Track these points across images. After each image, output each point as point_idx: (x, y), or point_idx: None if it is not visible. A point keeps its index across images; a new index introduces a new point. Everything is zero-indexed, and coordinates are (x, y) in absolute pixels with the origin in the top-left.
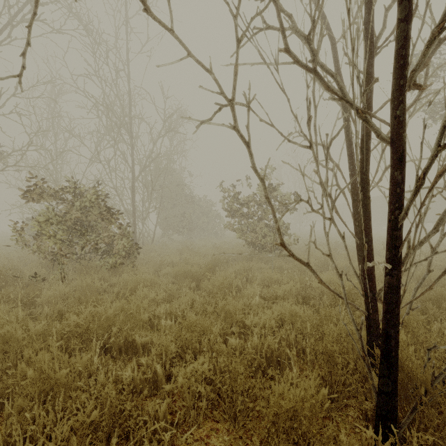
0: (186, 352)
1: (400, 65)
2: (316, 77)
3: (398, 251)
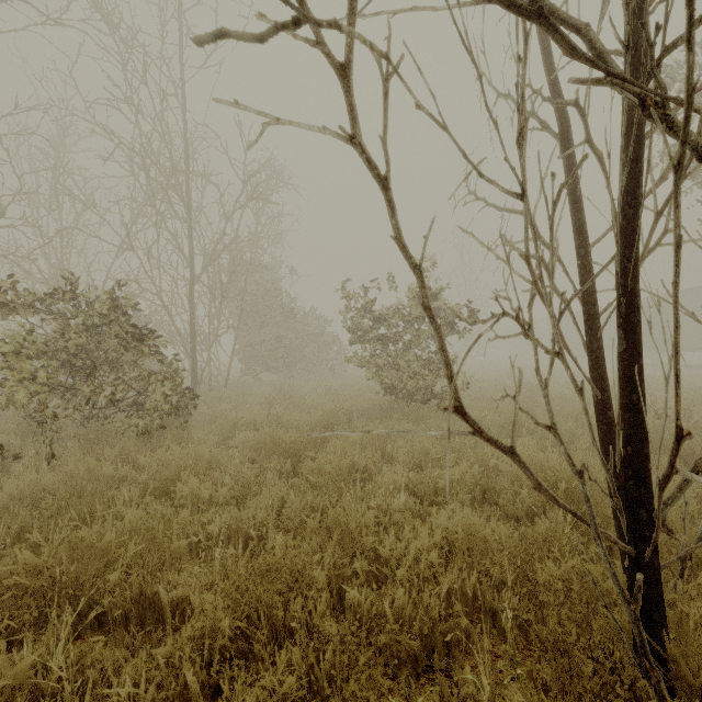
0: (258, 625)
1: None
2: (543, 27)
3: None
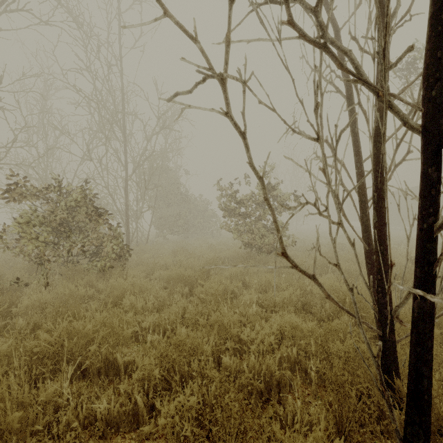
0: (173, 375)
1: (437, 32)
2: (326, 53)
3: (432, 268)
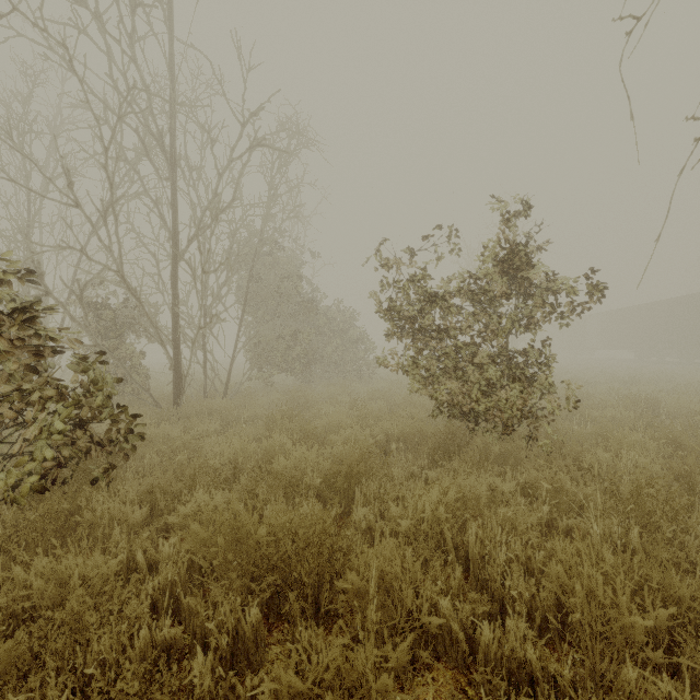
0: None
1: None
2: None
3: None
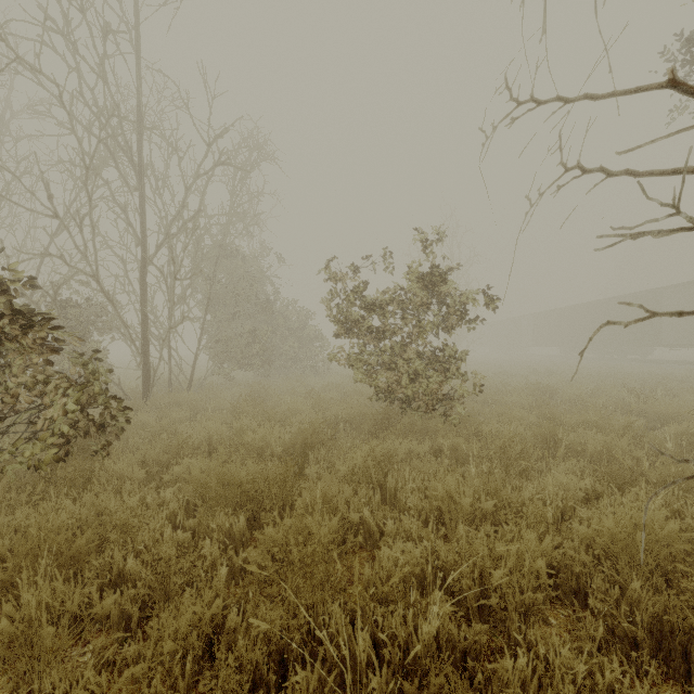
0: None
1: None
2: None
3: None
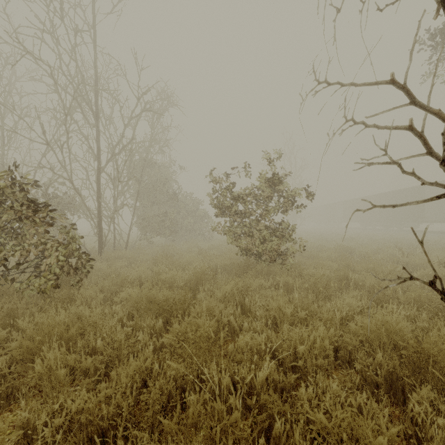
0: None
1: None
2: None
3: None
